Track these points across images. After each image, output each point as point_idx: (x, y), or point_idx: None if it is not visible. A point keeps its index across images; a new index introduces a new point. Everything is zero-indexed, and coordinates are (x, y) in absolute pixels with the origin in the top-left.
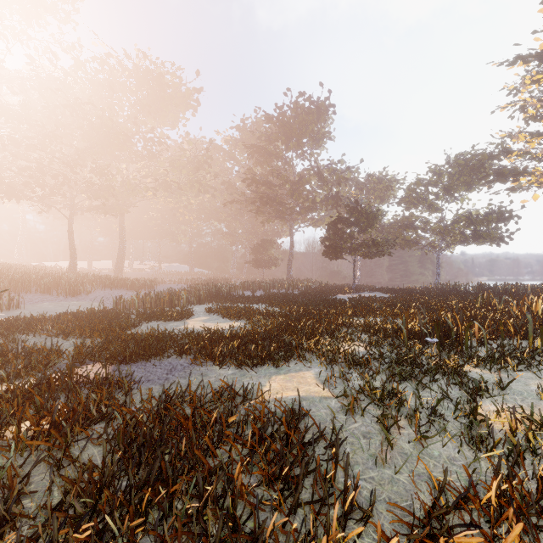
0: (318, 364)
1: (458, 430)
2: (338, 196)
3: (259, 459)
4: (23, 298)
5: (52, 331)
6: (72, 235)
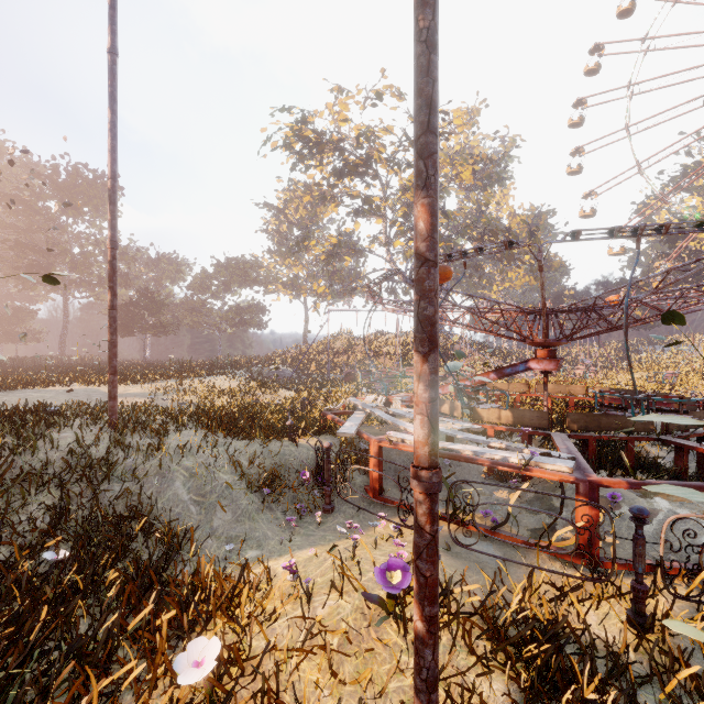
0: None
1: None
2: (127, 276)
3: None
4: None
5: None
6: None
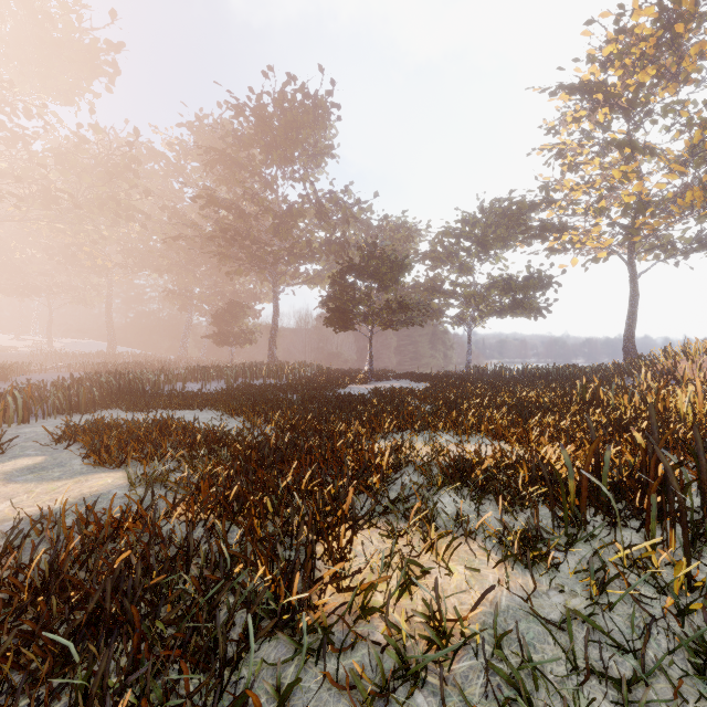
0: None
1: None
2: (345, 239)
3: None
4: None
5: None
6: None
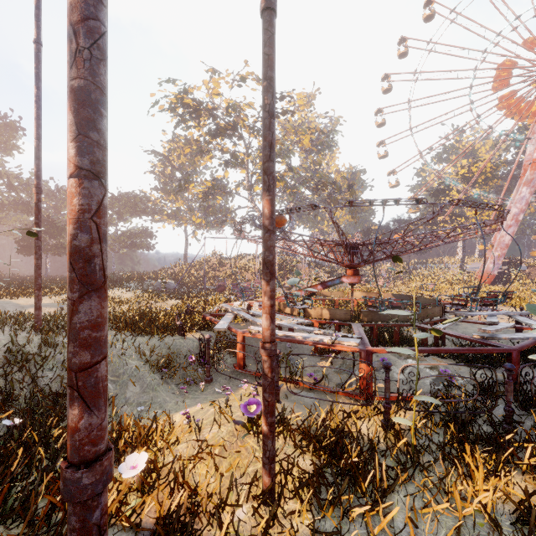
0: None
1: None
2: (29, 205)
3: None
4: None
5: None
6: None
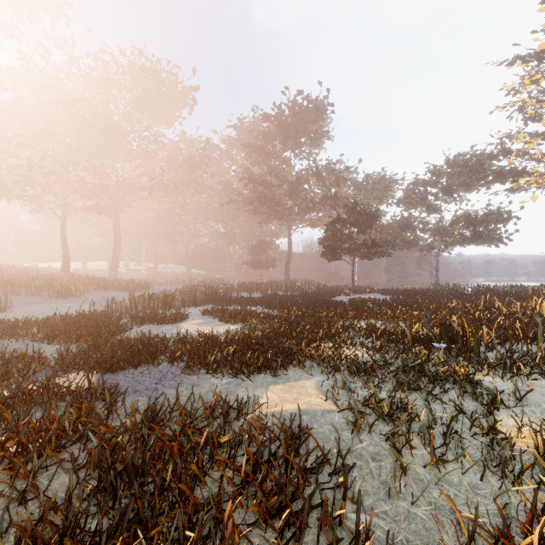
0: (319, 372)
1: (477, 450)
2: (336, 196)
3: (254, 488)
4: (10, 300)
5: (36, 336)
6: (65, 235)
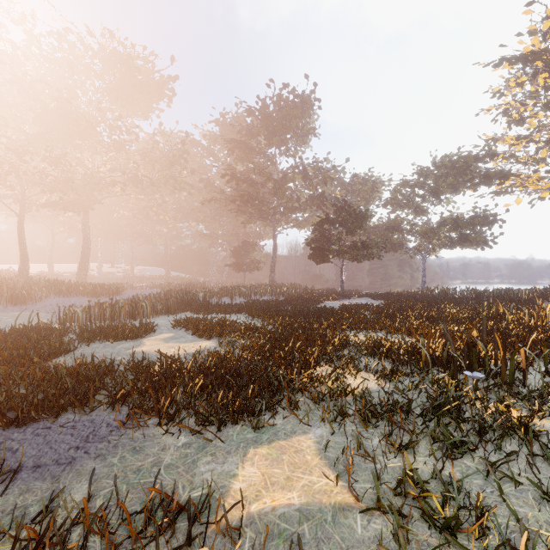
0: (318, 417)
1: None
2: (323, 196)
3: None
4: None
5: None
6: (23, 234)
